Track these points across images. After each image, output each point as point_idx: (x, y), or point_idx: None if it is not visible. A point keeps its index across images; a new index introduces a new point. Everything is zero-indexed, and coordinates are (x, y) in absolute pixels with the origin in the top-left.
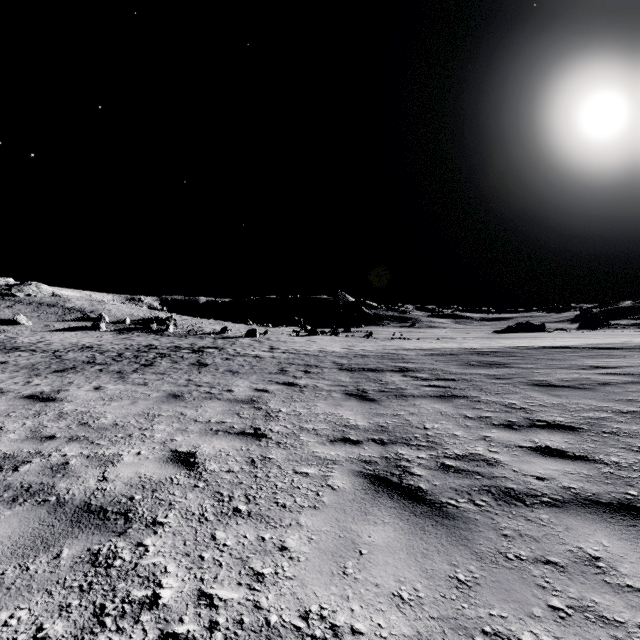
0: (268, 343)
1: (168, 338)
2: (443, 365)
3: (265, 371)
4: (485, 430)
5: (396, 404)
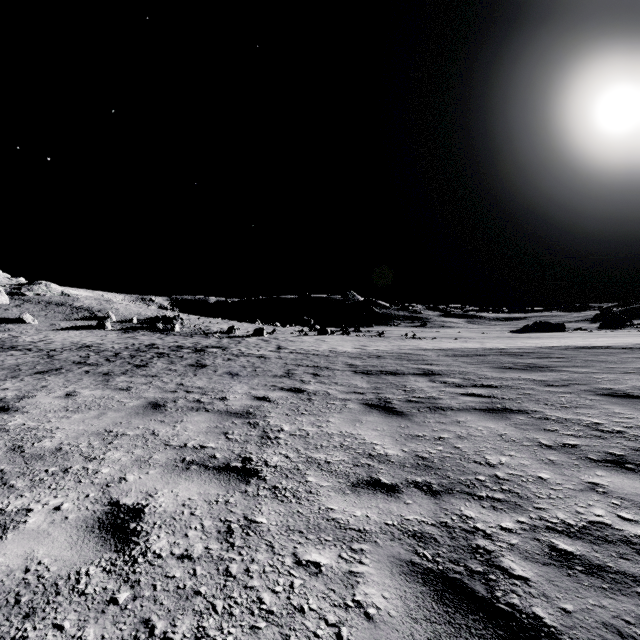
0: (275, 342)
1: (173, 337)
2: (473, 368)
3: (269, 374)
4: (585, 471)
5: (433, 421)
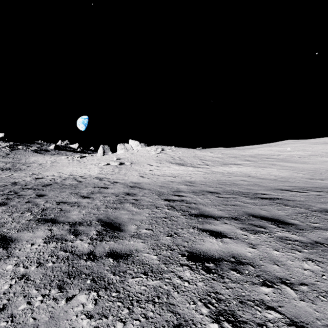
0: None
1: None
2: None
3: None
4: None
5: None
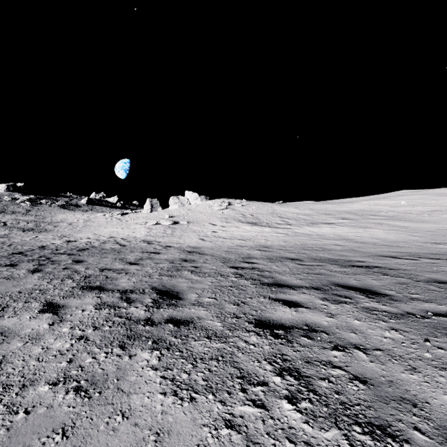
0: None
1: None
2: None
3: None
4: None
5: None
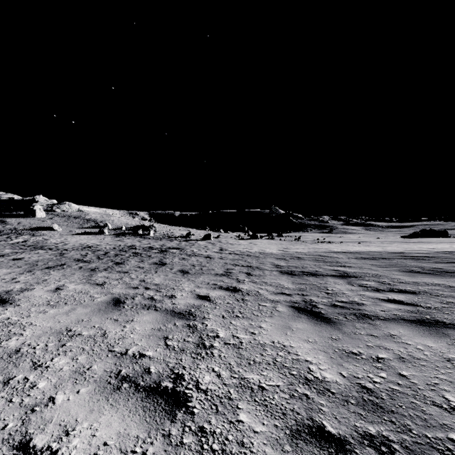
0: (219, 245)
1: (148, 240)
2: (384, 271)
3: (212, 272)
4: None
5: (364, 333)
